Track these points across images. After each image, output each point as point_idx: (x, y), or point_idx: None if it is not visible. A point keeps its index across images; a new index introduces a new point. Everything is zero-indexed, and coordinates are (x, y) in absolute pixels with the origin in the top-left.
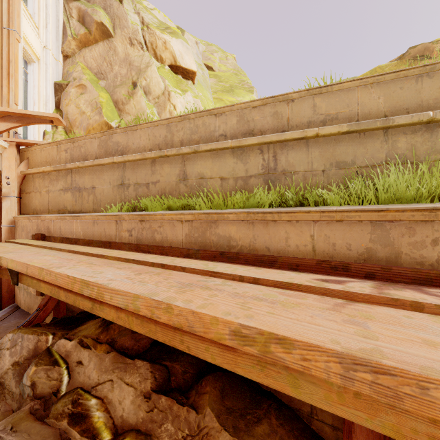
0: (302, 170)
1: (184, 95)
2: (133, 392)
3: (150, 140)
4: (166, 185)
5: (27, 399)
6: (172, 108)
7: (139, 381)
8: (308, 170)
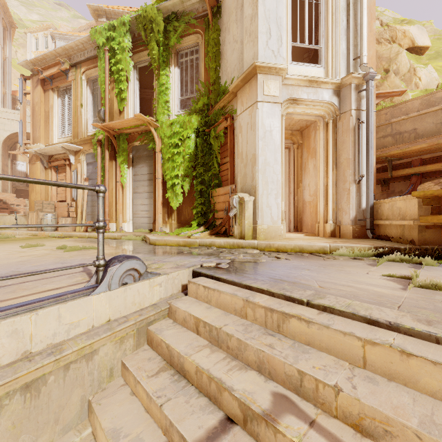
0: None
1: (426, 68)
2: None
3: None
4: None
5: None
6: (417, 80)
7: None
8: None
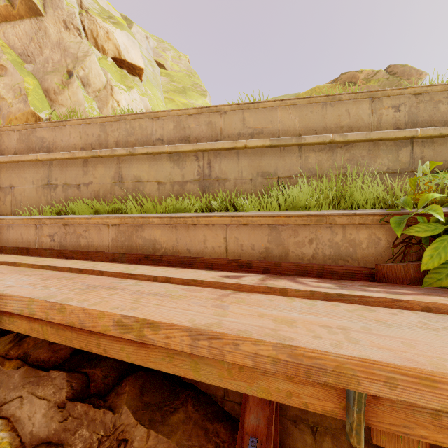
0: (233, 177)
1: (129, 92)
2: (46, 405)
3: (81, 138)
4: (100, 187)
5: None
6: (116, 104)
7: (54, 392)
8: (238, 178)
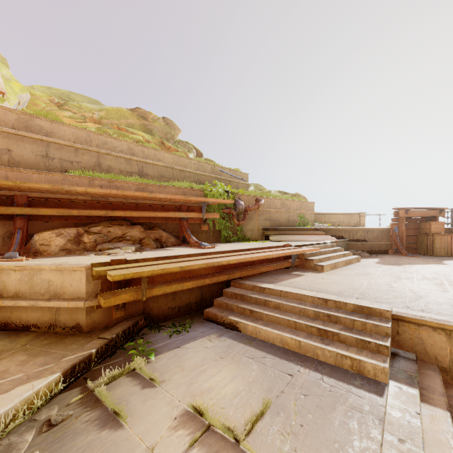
0: (151, 175)
1: None
2: (139, 232)
3: (74, 136)
4: (87, 165)
5: (89, 248)
6: None
7: (139, 229)
8: (153, 175)
